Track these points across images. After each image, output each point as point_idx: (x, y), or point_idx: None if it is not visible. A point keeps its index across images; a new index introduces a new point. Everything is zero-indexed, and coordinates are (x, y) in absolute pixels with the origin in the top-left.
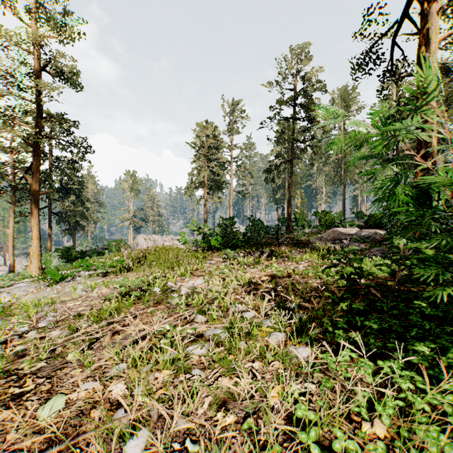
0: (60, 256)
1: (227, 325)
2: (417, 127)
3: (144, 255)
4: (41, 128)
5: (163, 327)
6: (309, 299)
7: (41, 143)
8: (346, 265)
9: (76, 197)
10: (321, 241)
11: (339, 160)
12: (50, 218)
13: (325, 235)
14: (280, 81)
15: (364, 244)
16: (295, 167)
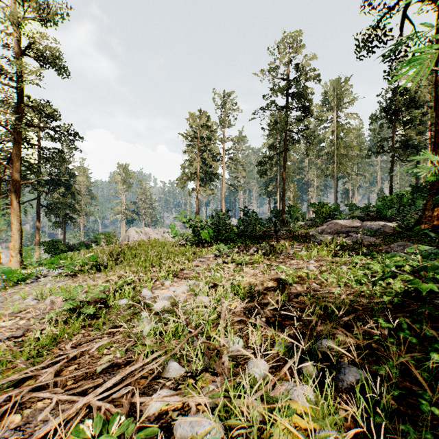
0: (46, 250)
1: (220, 406)
2: (435, 105)
3: (123, 251)
4: (22, 114)
5: (79, 428)
6: (347, 326)
7: (20, 129)
8: (416, 276)
9: (67, 189)
10: (324, 234)
11: (331, 152)
12: (39, 210)
13: (326, 227)
14: (274, 69)
15: (374, 238)
16: (287, 160)
